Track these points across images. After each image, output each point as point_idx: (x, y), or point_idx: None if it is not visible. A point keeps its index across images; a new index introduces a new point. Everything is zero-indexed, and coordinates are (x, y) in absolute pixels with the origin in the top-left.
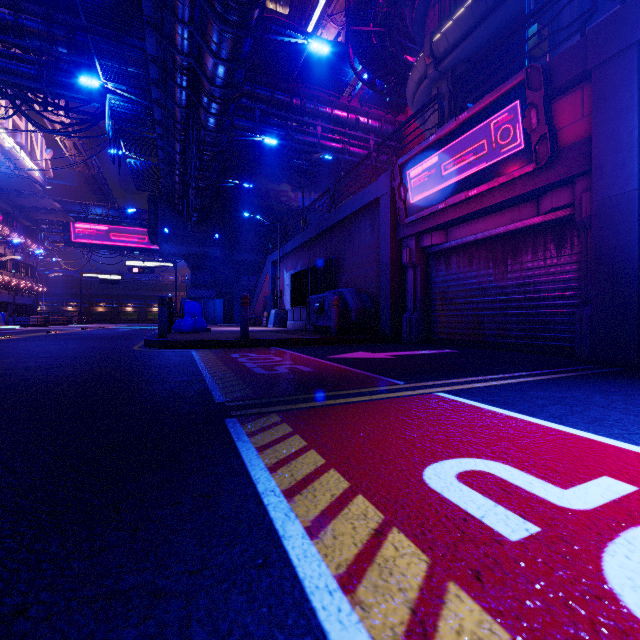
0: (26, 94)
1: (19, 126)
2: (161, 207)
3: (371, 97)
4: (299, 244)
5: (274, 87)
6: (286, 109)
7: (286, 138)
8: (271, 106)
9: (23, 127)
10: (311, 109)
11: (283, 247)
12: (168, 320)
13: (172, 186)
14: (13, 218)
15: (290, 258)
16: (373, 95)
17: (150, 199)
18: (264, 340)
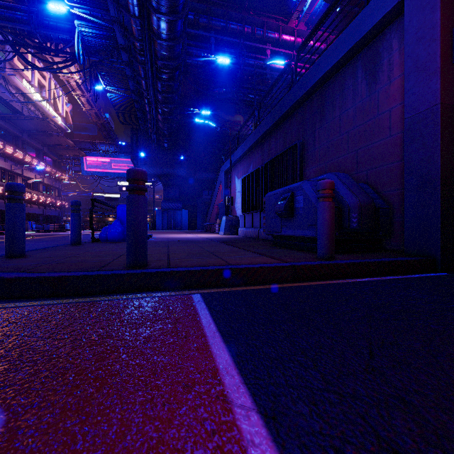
0: (22, 38)
1: (44, 84)
2: (140, 137)
3: (317, 18)
4: (251, 144)
5: (227, 18)
6: (238, 37)
7: (238, 63)
8: (225, 35)
9: (47, 85)
10: (261, 35)
11: (234, 153)
12: (79, 227)
13: (144, 116)
14: (44, 154)
15: (241, 164)
16: (320, 15)
17: (132, 132)
18: (174, 273)
